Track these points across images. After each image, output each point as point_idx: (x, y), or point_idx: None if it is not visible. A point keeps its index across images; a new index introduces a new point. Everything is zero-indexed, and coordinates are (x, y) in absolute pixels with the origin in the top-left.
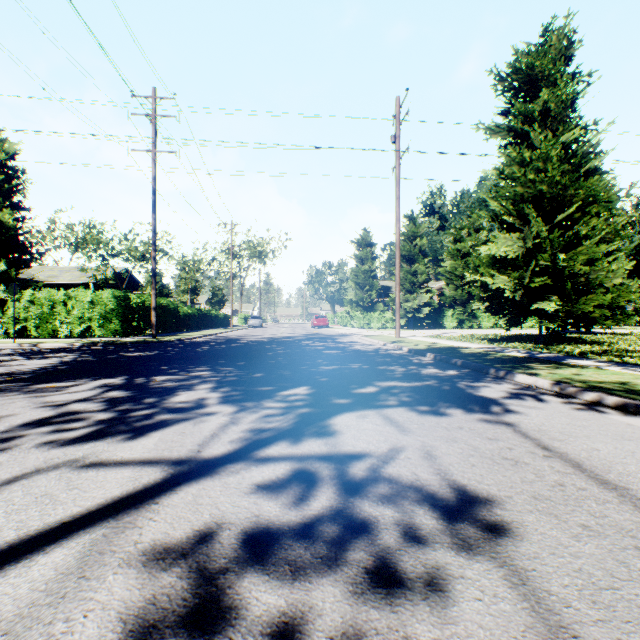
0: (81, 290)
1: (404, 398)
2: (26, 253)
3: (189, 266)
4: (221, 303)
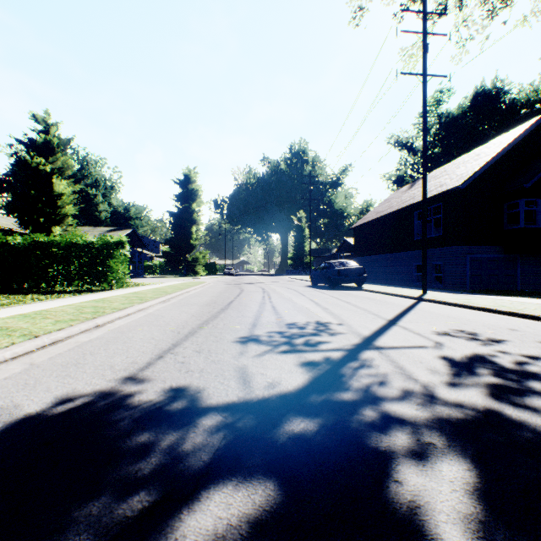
0: None
1: (171, 437)
2: None
3: None
4: None
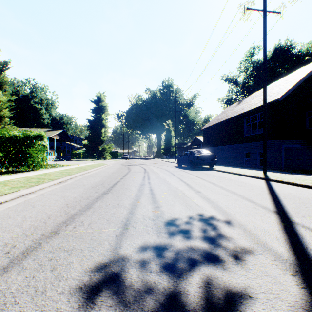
0: None
1: None
2: None
3: None
4: None
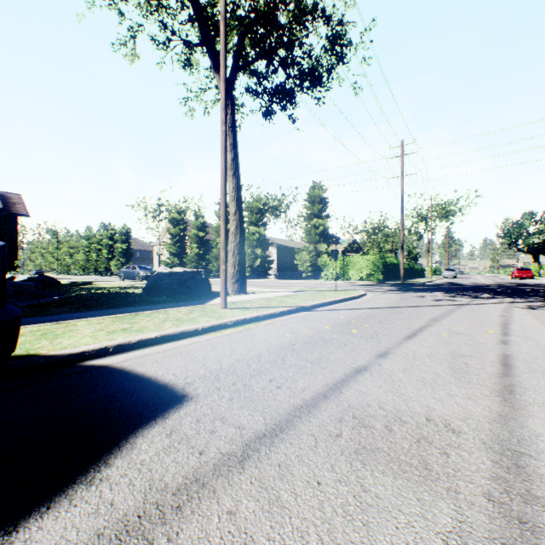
0: (360, 256)
1: None
2: (329, 239)
3: (394, 233)
4: (415, 259)
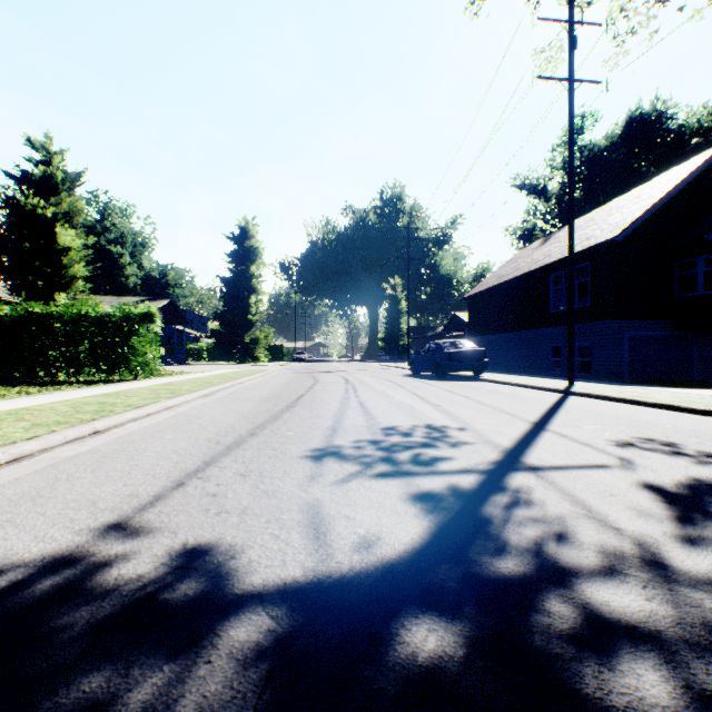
0: None
1: (156, 680)
2: None
3: None
4: None
